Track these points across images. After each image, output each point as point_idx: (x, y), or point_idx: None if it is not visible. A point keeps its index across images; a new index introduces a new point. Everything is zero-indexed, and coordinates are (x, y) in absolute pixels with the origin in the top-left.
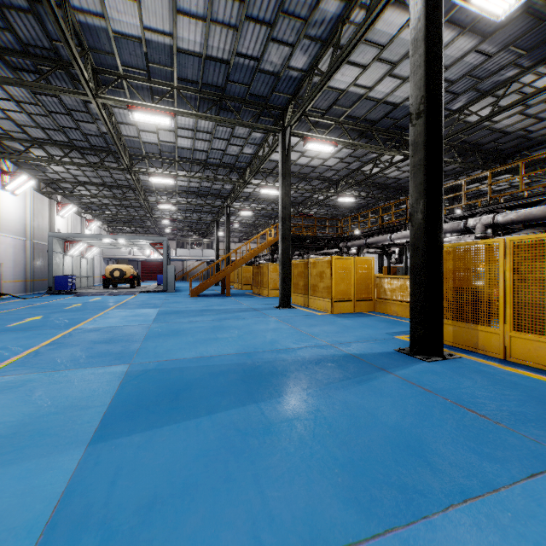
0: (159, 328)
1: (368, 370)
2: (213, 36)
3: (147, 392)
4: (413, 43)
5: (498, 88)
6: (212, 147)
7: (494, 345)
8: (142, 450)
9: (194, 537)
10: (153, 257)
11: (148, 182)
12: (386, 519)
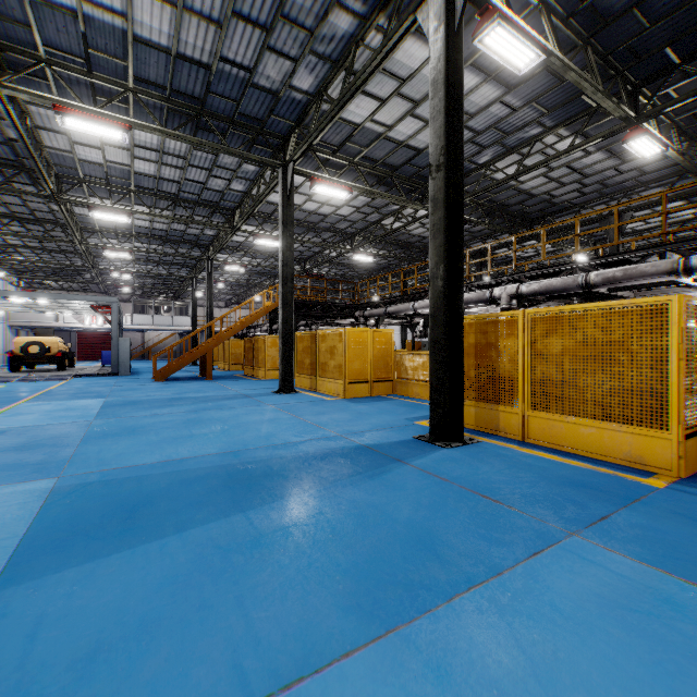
0: (106, 425)
1: (383, 462)
2: (187, 29)
3: (86, 513)
4: (433, 85)
5: (523, 146)
6: (186, 177)
7: (514, 427)
8: (78, 589)
9: (154, 681)
10: (97, 325)
11: (88, 218)
12: (388, 621)
